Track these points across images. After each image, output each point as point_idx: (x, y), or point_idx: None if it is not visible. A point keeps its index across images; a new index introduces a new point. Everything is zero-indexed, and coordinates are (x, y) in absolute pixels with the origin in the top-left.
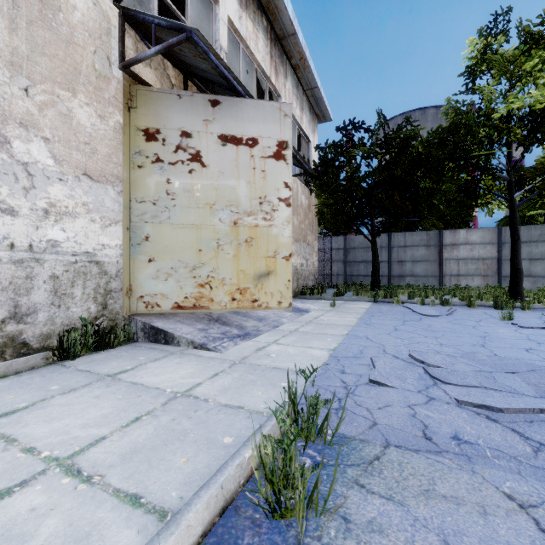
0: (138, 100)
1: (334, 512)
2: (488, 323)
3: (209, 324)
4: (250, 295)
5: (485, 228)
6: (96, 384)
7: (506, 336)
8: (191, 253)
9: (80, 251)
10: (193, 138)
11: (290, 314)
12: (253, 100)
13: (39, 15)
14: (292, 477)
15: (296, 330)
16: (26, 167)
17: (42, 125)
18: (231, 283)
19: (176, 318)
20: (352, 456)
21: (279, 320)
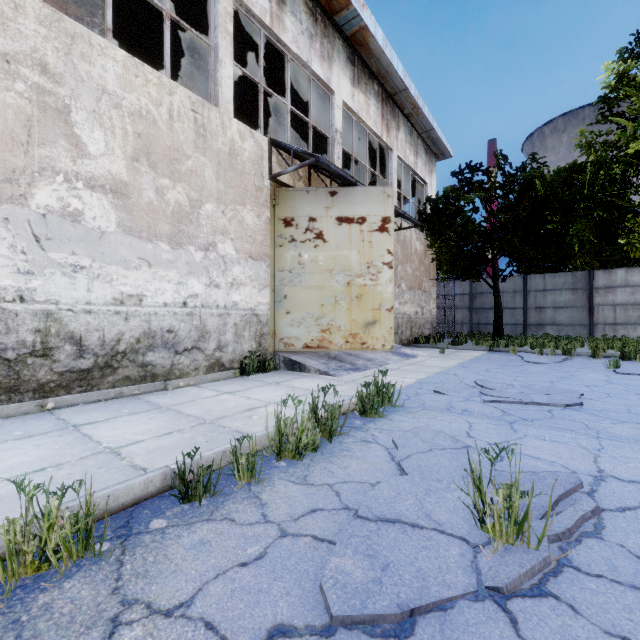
0: (279, 199)
1: (386, 416)
2: (589, 369)
3: (329, 360)
4: (360, 339)
5: None
6: (270, 385)
7: (586, 378)
8: (316, 307)
9: (247, 308)
10: (317, 221)
11: (397, 358)
12: (362, 188)
13: (229, 164)
14: (371, 407)
15: (398, 368)
16: (223, 258)
17: (230, 231)
18: (345, 330)
19: (305, 355)
20: (403, 410)
21: (385, 361)
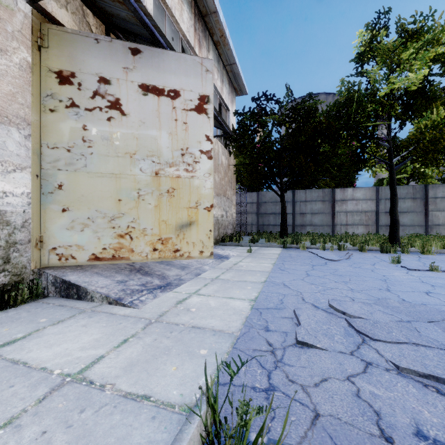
0: (50, 40)
1: None
2: (382, 266)
3: (130, 274)
4: (172, 245)
5: (367, 187)
6: None
7: (402, 279)
8: (109, 203)
9: None
10: (112, 85)
11: (212, 261)
12: (175, 53)
13: None
14: None
15: (217, 278)
16: None
17: None
18: (152, 234)
19: (94, 269)
20: None
21: (201, 267)
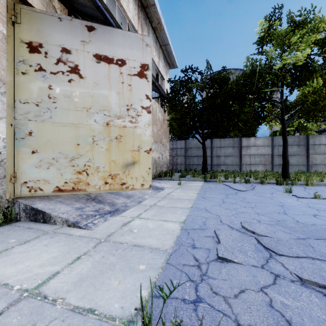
0: (22, 17)
1: None
2: (278, 195)
3: (87, 202)
4: (120, 180)
5: (265, 137)
6: None
7: (295, 205)
8: (70, 146)
9: None
10: (72, 54)
11: (151, 191)
12: (122, 30)
13: None
14: None
15: (155, 205)
16: None
17: None
18: (104, 171)
19: (58, 198)
20: None
21: (143, 197)
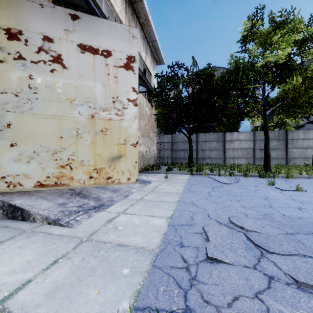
0: None
1: None
2: (262, 187)
3: (70, 197)
4: (105, 174)
5: (247, 132)
6: None
7: (279, 198)
8: (52, 139)
9: None
10: (55, 43)
11: (138, 185)
12: (107, 21)
13: None
14: None
15: (142, 199)
16: None
17: None
18: (89, 165)
19: (40, 194)
20: None
21: (130, 190)
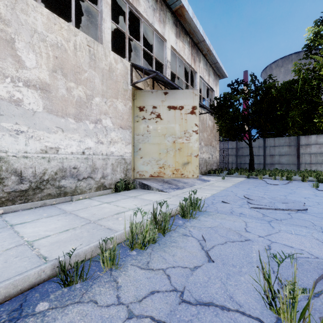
0: (137, 96)
1: (197, 218)
2: (302, 188)
3: (163, 183)
4: (180, 172)
5: None
6: (130, 198)
7: (303, 193)
8: (156, 154)
9: (119, 155)
10: (157, 108)
11: (199, 182)
12: (181, 90)
13: (108, 76)
14: (188, 212)
15: (200, 188)
16: (105, 128)
17: (109, 113)
18: (172, 167)
19: (150, 180)
20: (206, 213)
21: (194, 184)
